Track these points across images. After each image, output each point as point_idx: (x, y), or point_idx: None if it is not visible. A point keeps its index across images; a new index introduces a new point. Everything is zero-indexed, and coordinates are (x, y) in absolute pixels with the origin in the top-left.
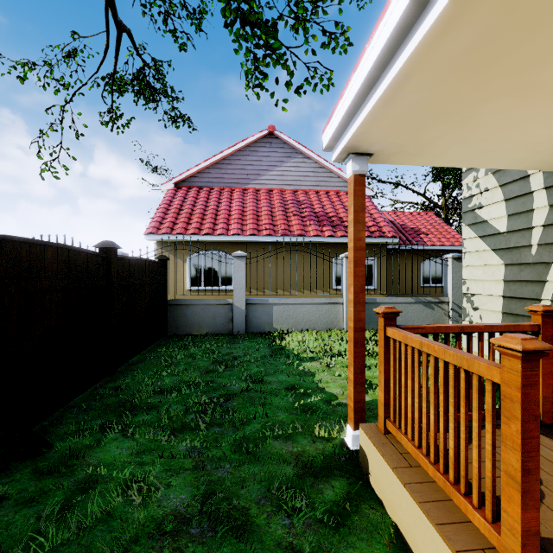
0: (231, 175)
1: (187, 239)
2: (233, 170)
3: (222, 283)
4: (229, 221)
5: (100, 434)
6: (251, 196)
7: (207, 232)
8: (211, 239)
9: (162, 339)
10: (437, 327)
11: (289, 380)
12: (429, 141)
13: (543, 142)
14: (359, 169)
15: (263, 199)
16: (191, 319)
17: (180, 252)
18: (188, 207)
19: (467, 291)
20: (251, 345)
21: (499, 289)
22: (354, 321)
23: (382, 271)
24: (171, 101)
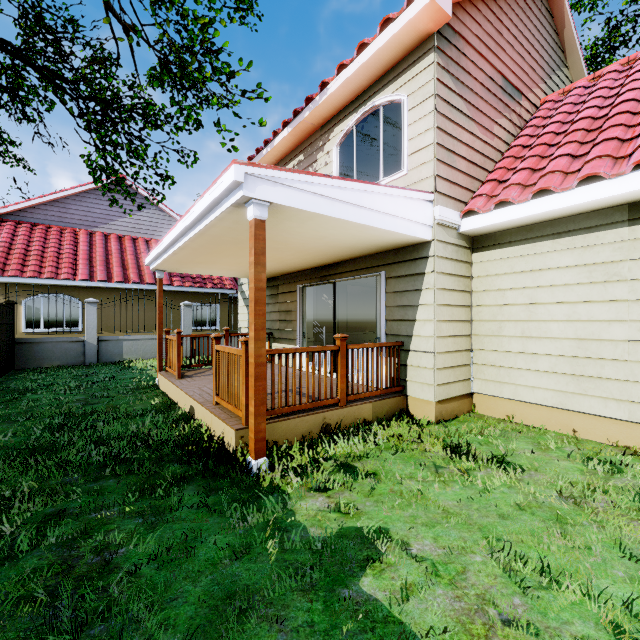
0: (74, 216)
1: (25, 282)
2: (77, 211)
3: (67, 325)
4: (75, 266)
5: (20, 395)
6: (99, 241)
7: (50, 276)
8: (54, 283)
9: (13, 371)
10: (187, 335)
11: (133, 376)
12: (185, 270)
13: (226, 273)
14: (161, 276)
15: (113, 245)
16: (42, 354)
17: (13, 294)
18: (21, 247)
19: (240, 326)
20: (105, 368)
21: (247, 324)
22: (159, 335)
23: (224, 315)
24: (5, 144)
